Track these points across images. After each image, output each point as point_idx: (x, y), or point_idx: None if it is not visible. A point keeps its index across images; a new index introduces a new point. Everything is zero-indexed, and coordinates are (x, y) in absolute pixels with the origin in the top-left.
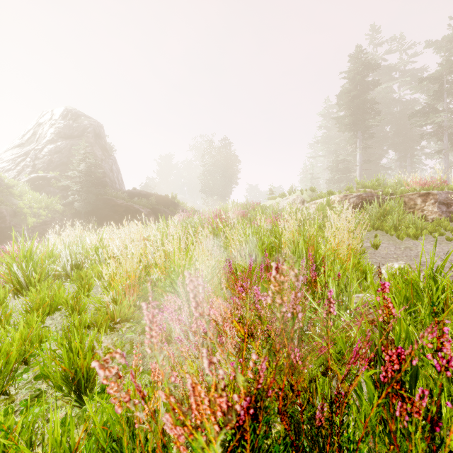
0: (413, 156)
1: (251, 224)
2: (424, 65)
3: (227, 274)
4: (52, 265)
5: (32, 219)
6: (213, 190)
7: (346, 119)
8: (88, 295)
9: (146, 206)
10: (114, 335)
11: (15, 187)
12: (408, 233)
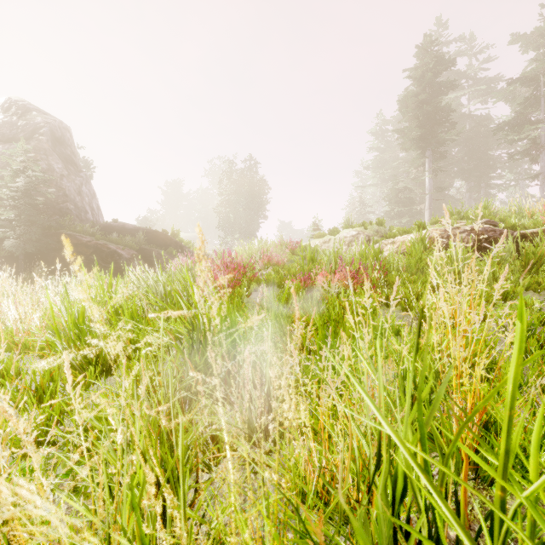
0: (488, 185)
1: None
2: (499, 73)
3: None
4: None
5: None
6: (234, 225)
7: (413, 132)
8: None
9: (130, 246)
10: None
11: None
12: None
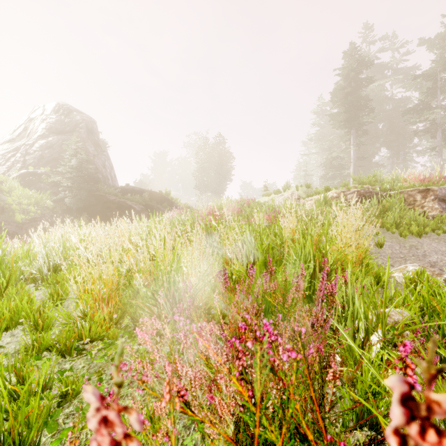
0: (406, 153)
1: (249, 221)
2: (416, 63)
3: (221, 290)
4: (26, 267)
5: (21, 215)
6: (207, 186)
7: (340, 116)
8: (61, 303)
9: (139, 202)
10: (81, 359)
11: (4, 182)
12: (411, 231)
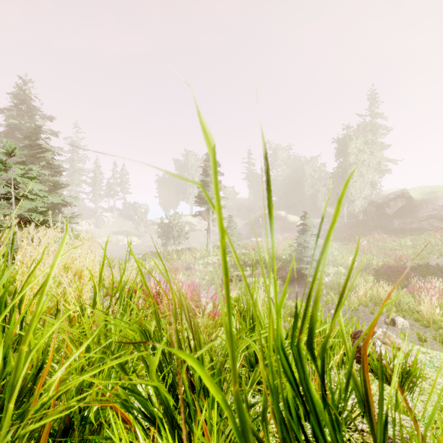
0: None
1: None
2: None
3: None
4: None
5: None
6: None
7: None
8: None
9: None
10: None
11: None
12: None
